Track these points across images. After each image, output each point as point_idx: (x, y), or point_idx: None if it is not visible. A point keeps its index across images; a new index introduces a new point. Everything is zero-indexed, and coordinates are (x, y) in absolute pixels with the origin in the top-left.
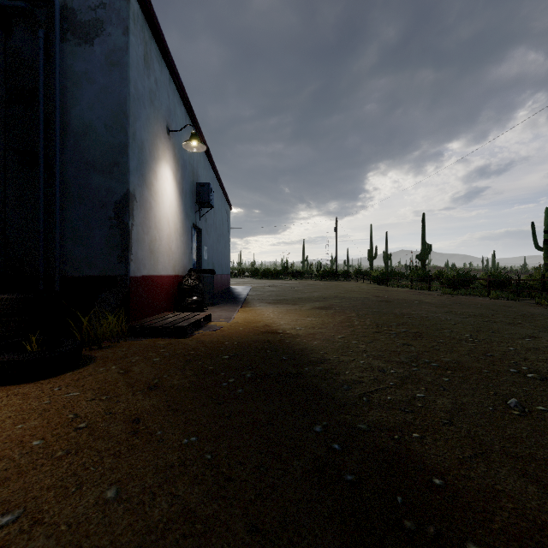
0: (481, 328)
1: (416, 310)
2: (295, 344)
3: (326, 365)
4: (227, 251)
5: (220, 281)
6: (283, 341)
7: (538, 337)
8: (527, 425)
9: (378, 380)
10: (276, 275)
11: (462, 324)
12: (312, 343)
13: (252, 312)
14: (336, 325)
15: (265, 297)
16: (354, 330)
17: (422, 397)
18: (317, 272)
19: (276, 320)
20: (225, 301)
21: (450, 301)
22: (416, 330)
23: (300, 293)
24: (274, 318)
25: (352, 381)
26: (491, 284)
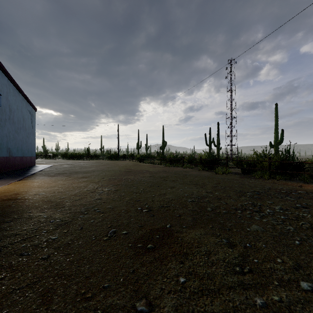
0: (155, 184)
1: (136, 176)
2: (16, 207)
3: (10, 223)
4: (30, 140)
5: (20, 161)
6: (9, 206)
7: (175, 187)
8: (100, 247)
9: (36, 230)
10: (80, 157)
11: (148, 183)
12: (33, 205)
13: (20, 184)
14: (73, 189)
15: (52, 172)
16: (79, 191)
17: (53, 239)
18: (108, 155)
19: (31, 189)
20: (10, 176)
21: (162, 170)
22: (118, 188)
23: (82, 168)
24: (34, 187)
25: (10, 235)
26: (189, 161)
